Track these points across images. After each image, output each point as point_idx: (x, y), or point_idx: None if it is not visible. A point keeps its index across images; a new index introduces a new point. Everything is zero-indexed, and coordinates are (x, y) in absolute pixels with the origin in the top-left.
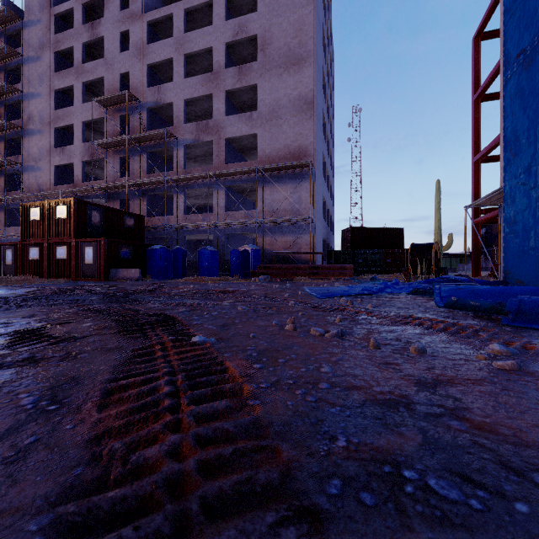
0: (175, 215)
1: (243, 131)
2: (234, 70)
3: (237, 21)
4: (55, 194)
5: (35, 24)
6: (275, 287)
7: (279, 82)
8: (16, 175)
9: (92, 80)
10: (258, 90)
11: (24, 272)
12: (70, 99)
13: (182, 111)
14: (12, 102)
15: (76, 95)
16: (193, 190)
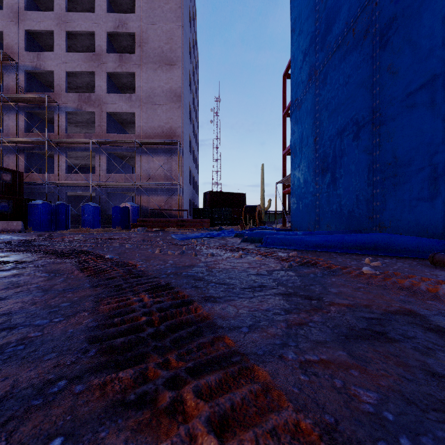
0: (56, 173)
1: (124, 109)
2: (115, 56)
3: (117, 16)
4: None
5: None
6: (151, 235)
7: (154, 75)
8: None
9: None
10: (136, 77)
11: None
12: None
13: (64, 81)
14: None
15: None
16: (74, 152)
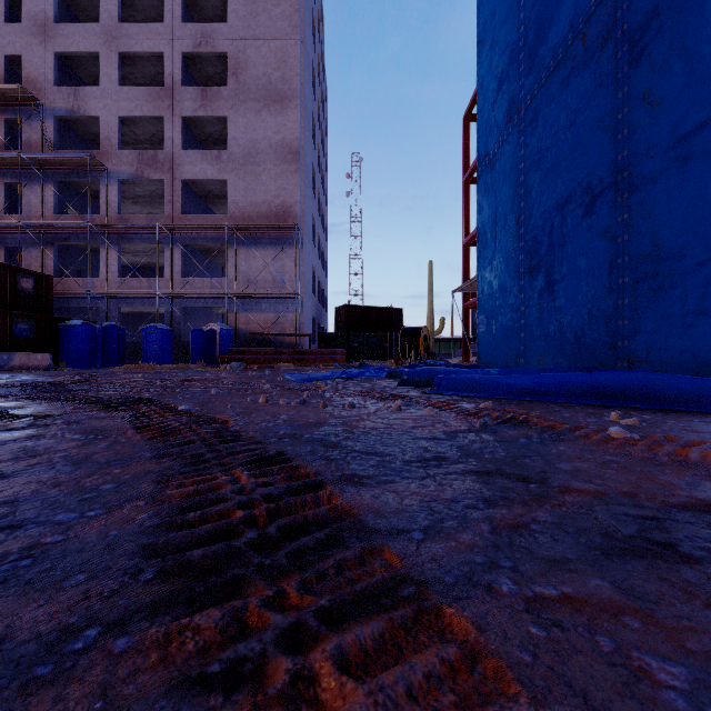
0: (104, 277)
1: (209, 174)
2: (195, 91)
3: (199, 27)
4: None
5: None
6: (252, 375)
7: (257, 119)
8: None
9: None
10: (229, 124)
11: None
12: None
13: (115, 131)
14: None
15: None
16: (132, 244)
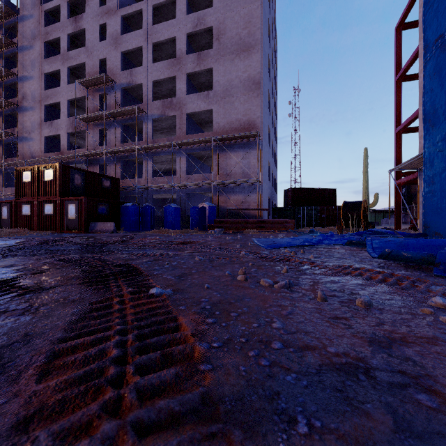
0: (145, 177)
1: (202, 107)
2: (194, 56)
3: (196, 15)
4: (44, 160)
5: (28, 19)
6: (228, 238)
7: (231, 66)
8: (12, 145)
9: (75, 65)
10: (214, 73)
11: (18, 225)
12: (57, 81)
13: (150, 91)
14: (9, 83)
15: (62, 78)
16: (159, 157)
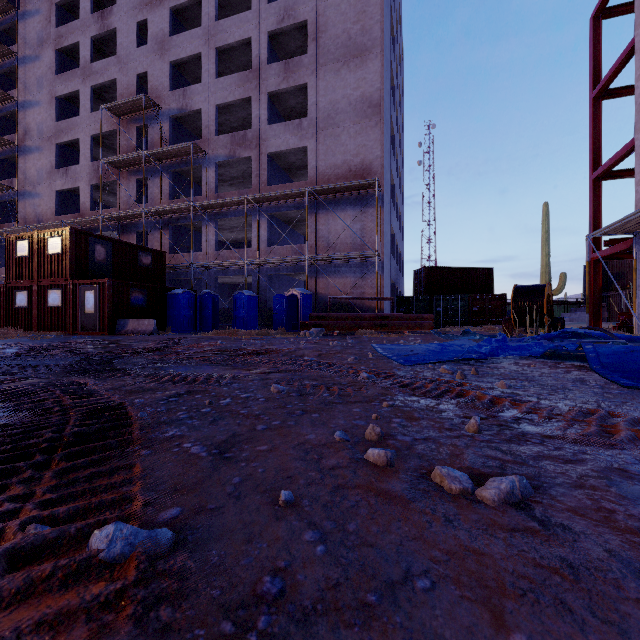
0: (205, 251)
1: (291, 144)
2: (279, 66)
3: (282, 3)
4: (56, 225)
5: (33, 16)
6: (333, 345)
7: (336, 79)
8: (11, 204)
9: (102, 83)
10: (309, 91)
11: (9, 323)
12: (76, 109)
13: (213, 120)
14: (5, 113)
15: (82, 102)
16: (227, 220)
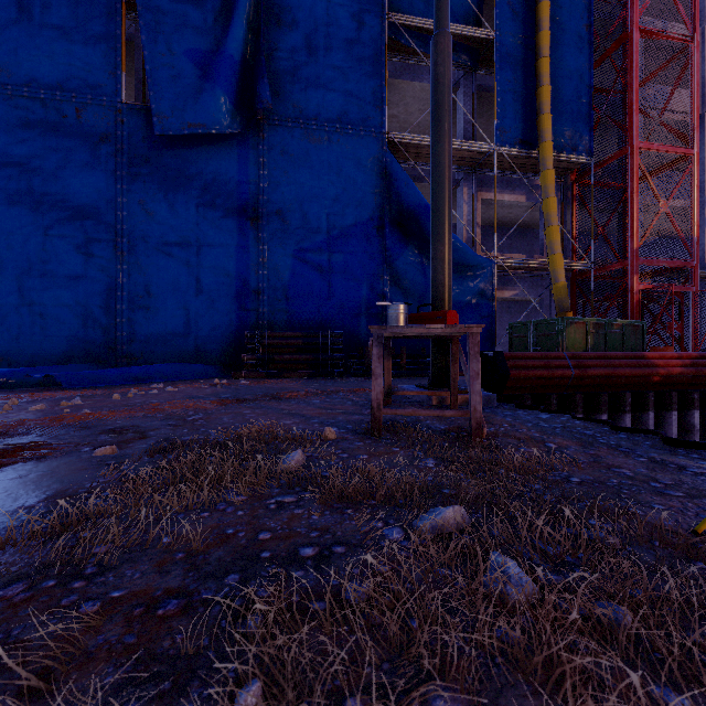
0: None
1: None
2: None
3: None
4: None
5: None
6: None
7: None
8: None
9: None
10: None
11: None
12: None
13: None
14: None
15: None
16: None
